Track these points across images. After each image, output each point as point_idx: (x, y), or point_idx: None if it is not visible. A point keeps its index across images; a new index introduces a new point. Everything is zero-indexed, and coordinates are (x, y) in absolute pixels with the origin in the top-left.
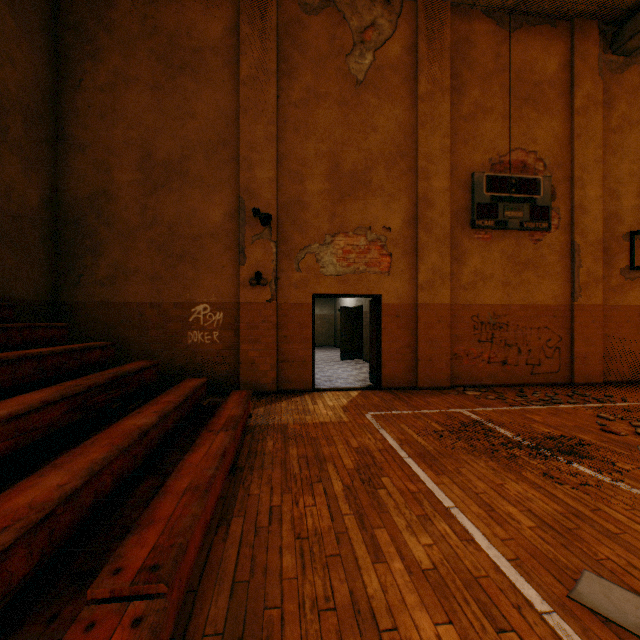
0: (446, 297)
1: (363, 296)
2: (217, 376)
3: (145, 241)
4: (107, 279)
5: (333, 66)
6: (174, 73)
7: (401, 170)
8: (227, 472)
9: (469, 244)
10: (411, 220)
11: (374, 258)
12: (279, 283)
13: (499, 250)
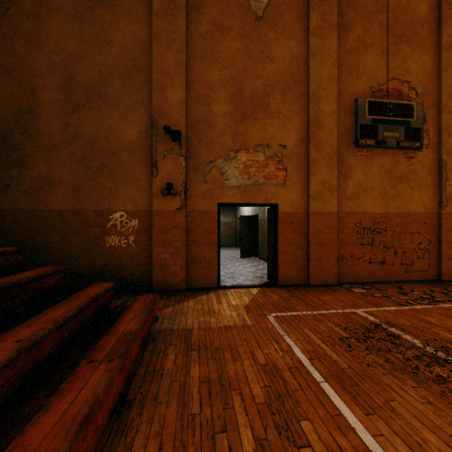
0: (334, 206)
1: (262, 205)
2: (132, 276)
3: (67, 155)
4: (32, 189)
5: (236, 3)
6: (93, 5)
7: (295, 95)
8: (102, 425)
9: (353, 160)
10: (303, 139)
11: (271, 172)
12: (188, 193)
13: (378, 166)
